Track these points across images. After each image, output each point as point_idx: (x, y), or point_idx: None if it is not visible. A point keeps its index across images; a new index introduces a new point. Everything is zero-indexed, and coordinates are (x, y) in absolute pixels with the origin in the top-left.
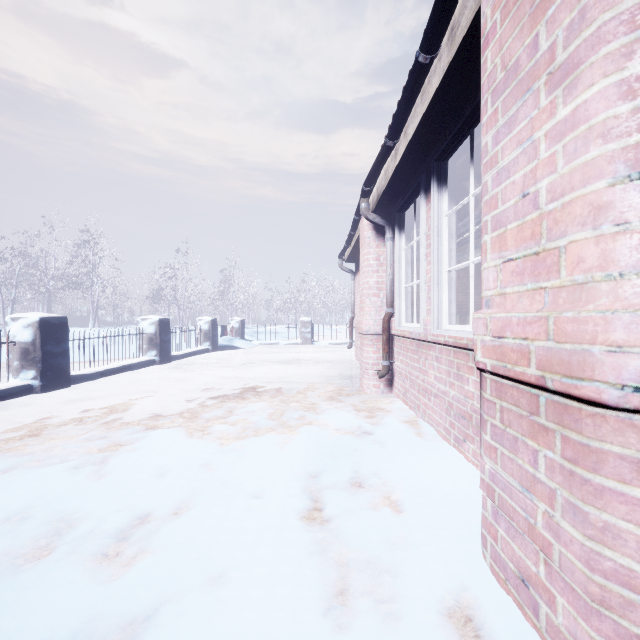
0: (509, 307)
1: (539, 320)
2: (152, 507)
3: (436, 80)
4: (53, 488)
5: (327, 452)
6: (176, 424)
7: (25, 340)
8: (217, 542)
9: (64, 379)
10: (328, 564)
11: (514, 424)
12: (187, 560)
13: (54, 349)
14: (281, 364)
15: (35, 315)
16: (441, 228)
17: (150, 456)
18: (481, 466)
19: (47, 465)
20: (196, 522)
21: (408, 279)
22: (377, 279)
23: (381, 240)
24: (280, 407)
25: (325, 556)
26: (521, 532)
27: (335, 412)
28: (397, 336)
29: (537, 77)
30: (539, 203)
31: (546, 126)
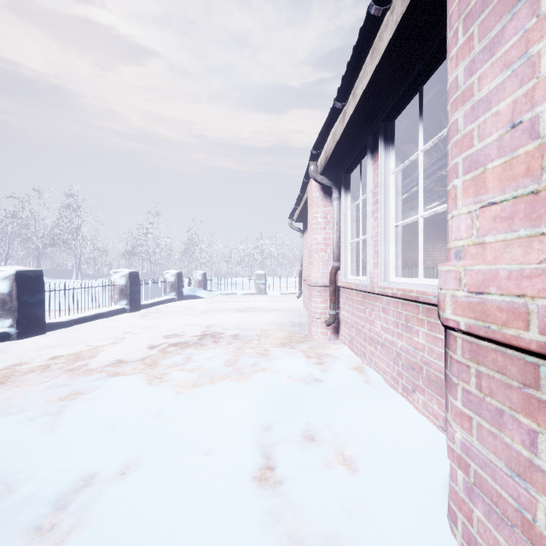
0: (490, 258)
1: (545, 273)
2: (99, 466)
3: (388, 34)
4: (2, 443)
5: (279, 401)
6: (137, 371)
7: (2, 291)
8: (161, 512)
9: (39, 327)
10: (281, 541)
11: (498, 394)
12: (126, 537)
13: (30, 299)
14: (238, 312)
15: (12, 268)
16: (388, 185)
17: (106, 406)
18: (449, 434)
19: (3, 416)
20: (142, 486)
21: (353, 235)
22: (324, 236)
23: (328, 200)
24: (235, 354)
25: (278, 530)
26: (509, 523)
27: (286, 359)
28: (343, 288)
29: None
30: (539, 130)
31: None
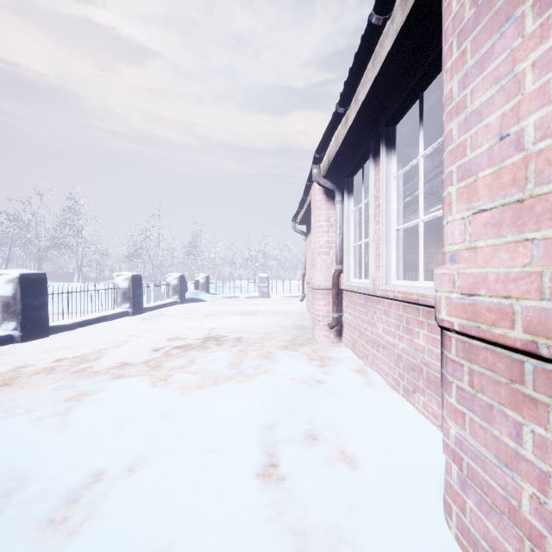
0: (481, 262)
1: (528, 276)
2: (107, 463)
3: (388, 42)
4: (12, 442)
5: (282, 402)
6: (141, 373)
7: (6, 294)
8: (169, 506)
9: (43, 330)
10: (284, 533)
11: (488, 390)
12: (136, 528)
13: (33, 302)
14: (241, 315)
15: (16, 271)
16: (389, 189)
17: (112, 407)
18: (445, 430)
19: (11, 416)
20: (149, 481)
21: (356, 238)
22: (327, 239)
23: (331, 203)
24: (239, 356)
25: (281, 522)
26: (498, 511)
27: (289, 361)
28: (346, 291)
29: (521, 1)
30: (524, 143)
31: (534, 54)
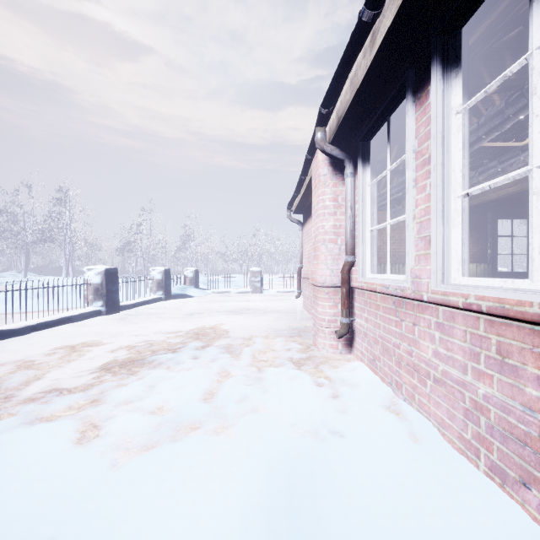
0: None
1: None
2: None
3: None
4: None
5: (280, 494)
6: (70, 413)
7: None
8: None
9: None
10: None
11: None
12: None
13: None
14: (229, 314)
15: None
16: (448, 133)
17: None
18: None
19: None
20: None
21: (373, 221)
22: (334, 223)
23: (339, 178)
24: (218, 378)
25: None
26: None
27: (288, 389)
28: (360, 289)
29: None
30: None
31: None
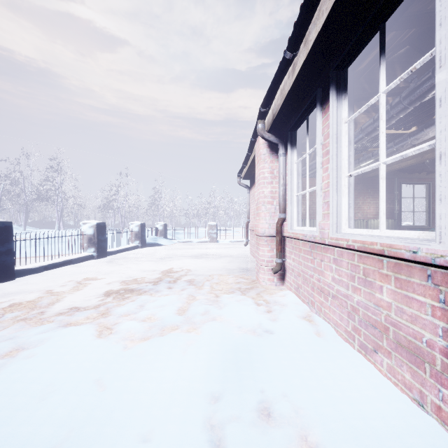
0: None
1: None
2: None
3: None
4: None
5: (230, 360)
6: (89, 321)
7: None
8: None
9: (8, 273)
10: None
11: None
12: None
13: None
14: (192, 258)
15: None
16: (340, 135)
17: (43, 368)
18: None
19: None
20: None
21: (299, 189)
22: (271, 189)
23: (274, 156)
24: (187, 301)
25: None
26: None
27: (236, 307)
28: (289, 238)
29: None
30: None
31: None
